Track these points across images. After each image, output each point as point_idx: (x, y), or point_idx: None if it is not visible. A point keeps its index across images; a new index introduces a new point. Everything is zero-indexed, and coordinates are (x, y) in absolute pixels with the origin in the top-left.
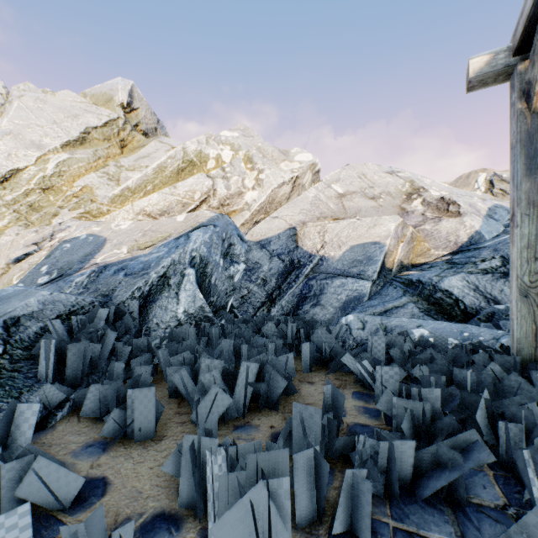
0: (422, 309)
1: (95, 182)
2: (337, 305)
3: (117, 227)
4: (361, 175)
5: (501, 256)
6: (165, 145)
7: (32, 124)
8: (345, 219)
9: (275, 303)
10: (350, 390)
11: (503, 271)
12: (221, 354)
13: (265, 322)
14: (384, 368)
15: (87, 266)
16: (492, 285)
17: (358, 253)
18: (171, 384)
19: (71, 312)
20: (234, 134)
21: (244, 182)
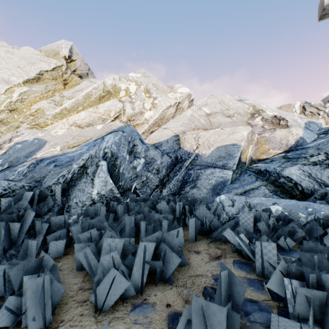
0: (271, 190)
1: (45, 106)
2: (209, 187)
3: (55, 133)
4: (221, 101)
5: (325, 153)
6: (93, 83)
7: (3, 68)
8: (212, 129)
9: (165, 186)
10: (231, 259)
11: (328, 163)
12: (124, 228)
13: (159, 200)
14: (263, 243)
15: (29, 159)
16: (321, 173)
17: (222, 151)
18: (79, 258)
19: (2, 195)
20: (137, 75)
21: (144, 105)
